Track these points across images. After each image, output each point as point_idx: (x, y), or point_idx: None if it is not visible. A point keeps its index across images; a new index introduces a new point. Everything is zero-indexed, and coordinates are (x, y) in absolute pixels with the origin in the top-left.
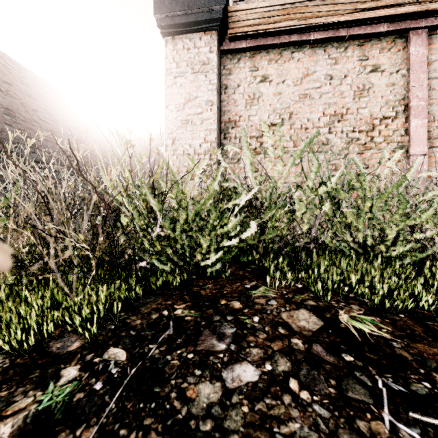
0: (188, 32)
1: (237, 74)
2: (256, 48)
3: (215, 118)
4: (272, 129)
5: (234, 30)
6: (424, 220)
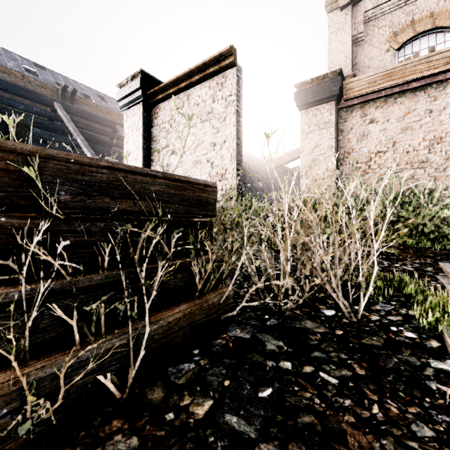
0: (315, 105)
1: (350, 121)
2: (365, 101)
3: (333, 155)
4: (378, 155)
5: (347, 96)
6: (434, 214)
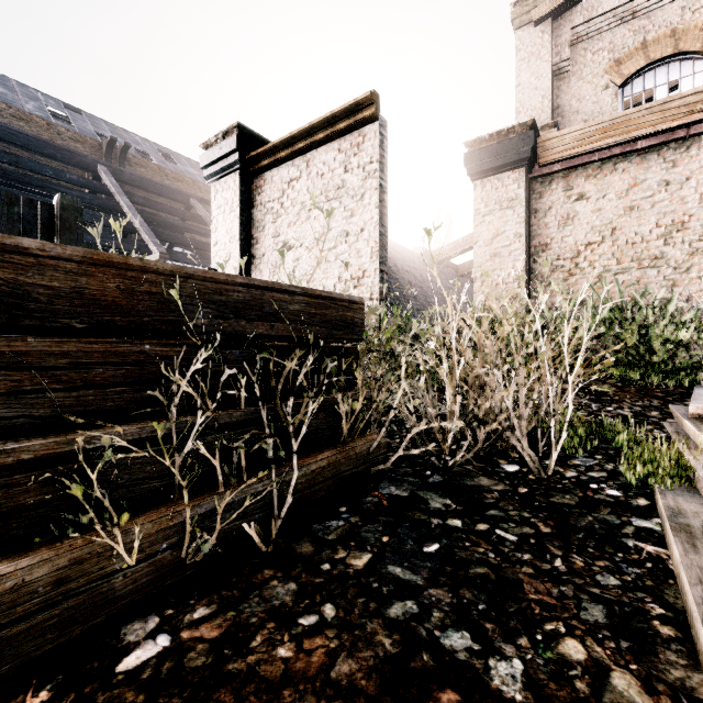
0: (496, 174)
1: (548, 197)
2: (570, 168)
3: (523, 248)
4: (589, 248)
5: (544, 159)
6: (667, 336)
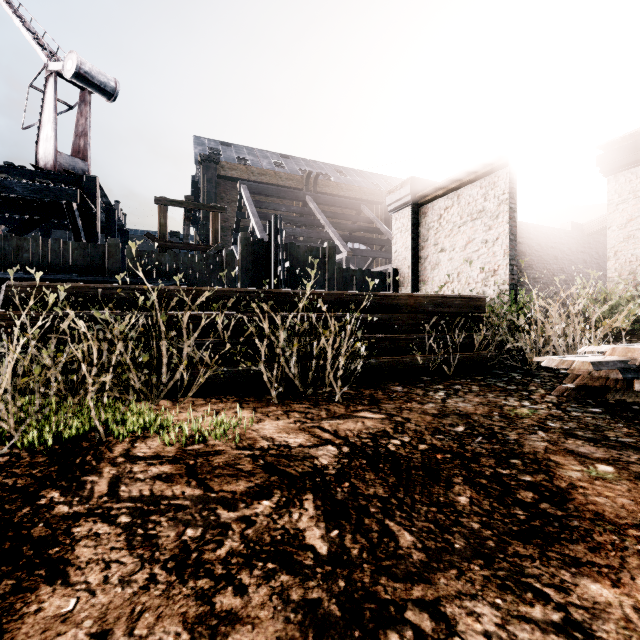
0: (629, 168)
1: None
2: None
3: None
4: None
5: None
6: None
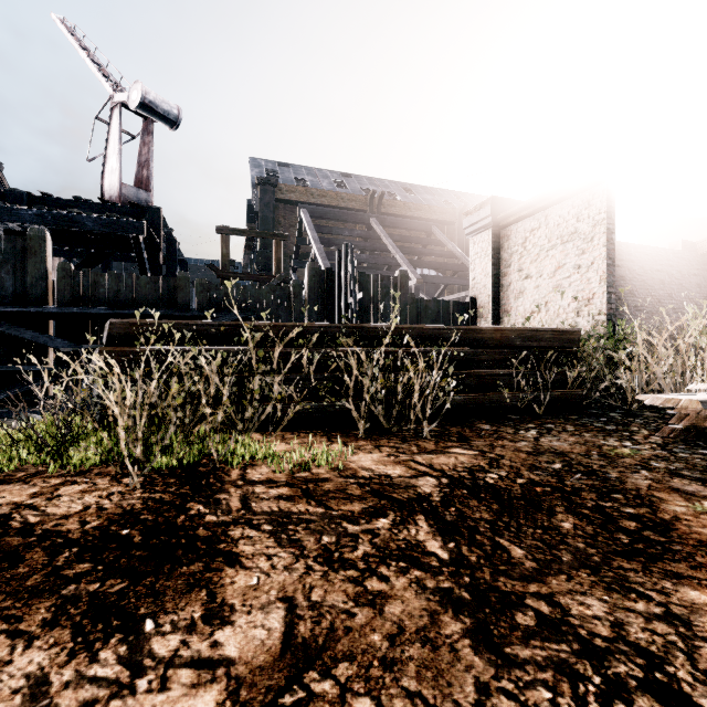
0: None
1: None
2: None
3: None
4: None
5: None
6: None
